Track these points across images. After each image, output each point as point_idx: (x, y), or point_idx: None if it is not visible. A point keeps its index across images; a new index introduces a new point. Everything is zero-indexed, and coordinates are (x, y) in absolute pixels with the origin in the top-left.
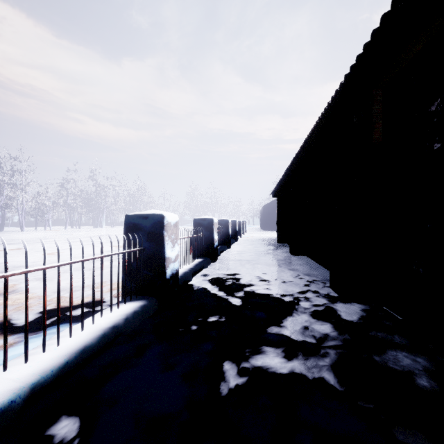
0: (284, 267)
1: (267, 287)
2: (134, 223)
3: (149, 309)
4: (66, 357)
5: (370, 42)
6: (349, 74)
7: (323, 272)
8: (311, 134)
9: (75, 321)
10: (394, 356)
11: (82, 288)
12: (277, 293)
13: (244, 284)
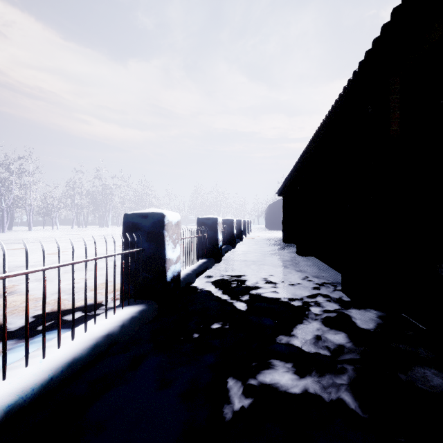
0: (291, 268)
1: (274, 290)
2: (133, 222)
3: (148, 314)
4: (51, 372)
5: (389, 23)
6: (363, 61)
7: (333, 274)
8: (319, 129)
9: (69, 327)
10: (421, 373)
11: (73, 293)
12: (284, 296)
13: (250, 287)
